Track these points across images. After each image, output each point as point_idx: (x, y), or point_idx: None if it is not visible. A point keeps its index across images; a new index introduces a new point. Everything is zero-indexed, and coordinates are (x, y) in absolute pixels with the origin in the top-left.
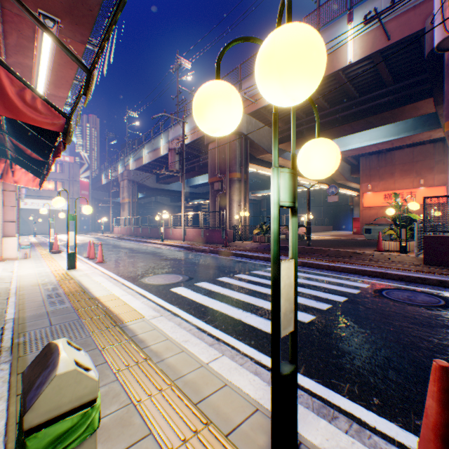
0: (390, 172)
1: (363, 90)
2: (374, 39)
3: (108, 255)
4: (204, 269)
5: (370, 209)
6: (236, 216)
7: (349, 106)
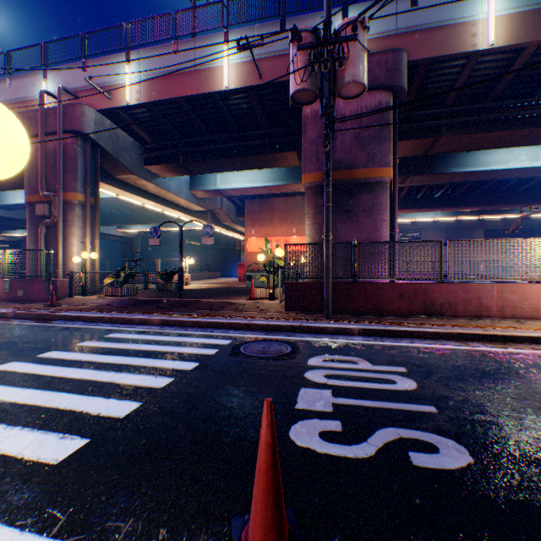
0: (271, 218)
1: (242, 125)
2: (249, 72)
3: None
4: None
5: (254, 255)
6: (77, 258)
7: (229, 139)
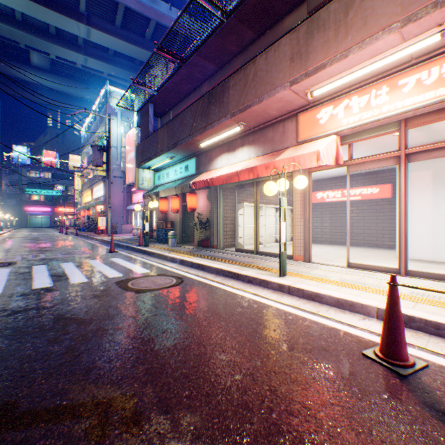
0: None
1: None
2: None
3: None
4: (64, 302)
5: None
6: None
7: None
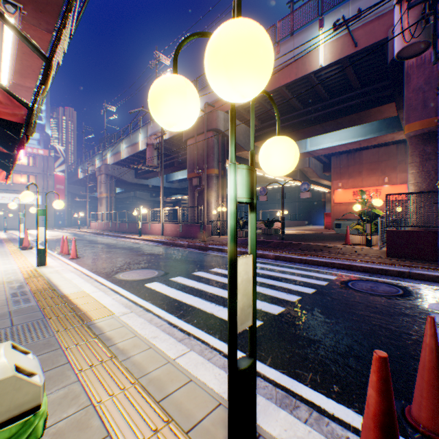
0: (358, 170)
1: (333, 92)
2: (343, 45)
3: (83, 251)
4: (181, 263)
5: (340, 205)
6: (214, 211)
7: (320, 107)
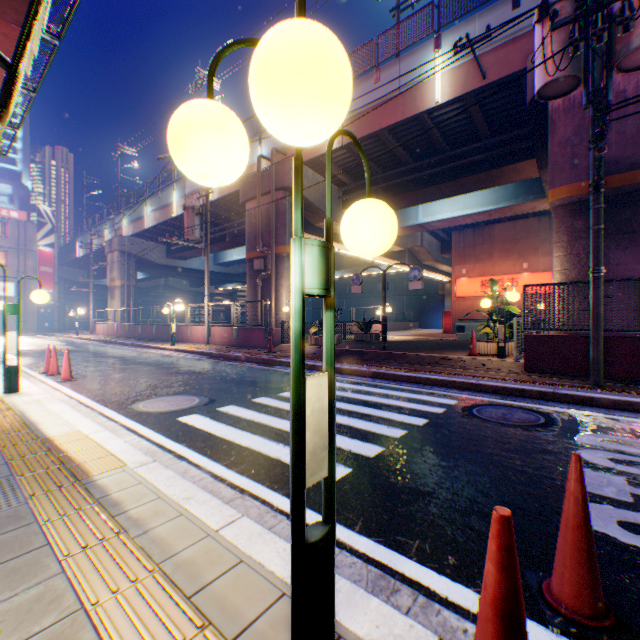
0: (488, 252)
1: (454, 141)
2: (467, 76)
3: (82, 369)
4: (234, 385)
5: (464, 300)
6: (286, 308)
7: (437, 161)
